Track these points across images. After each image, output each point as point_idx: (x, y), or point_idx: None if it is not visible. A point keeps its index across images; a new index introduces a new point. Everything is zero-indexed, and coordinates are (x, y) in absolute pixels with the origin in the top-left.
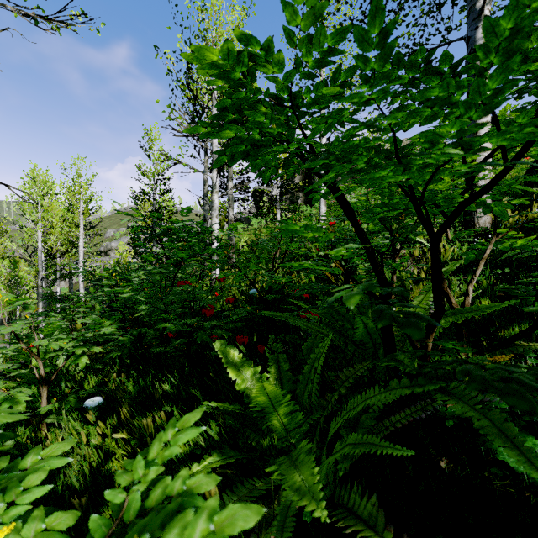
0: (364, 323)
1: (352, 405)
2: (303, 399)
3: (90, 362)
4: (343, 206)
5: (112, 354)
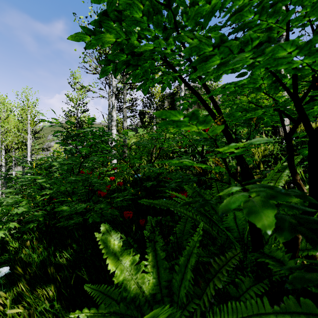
0: (235, 214)
1: (235, 314)
2: (179, 292)
3: (21, 226)
4: (209, 110)
5: (29, 225)
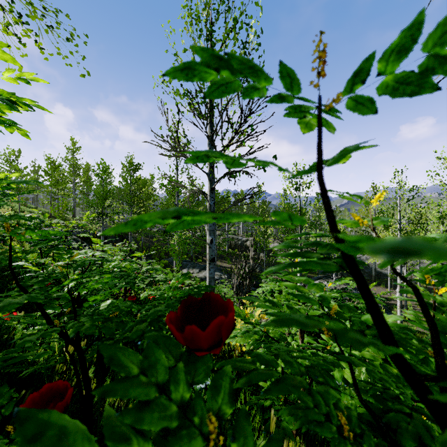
0: None
1: None
2: None
3: None
4: None
5: None
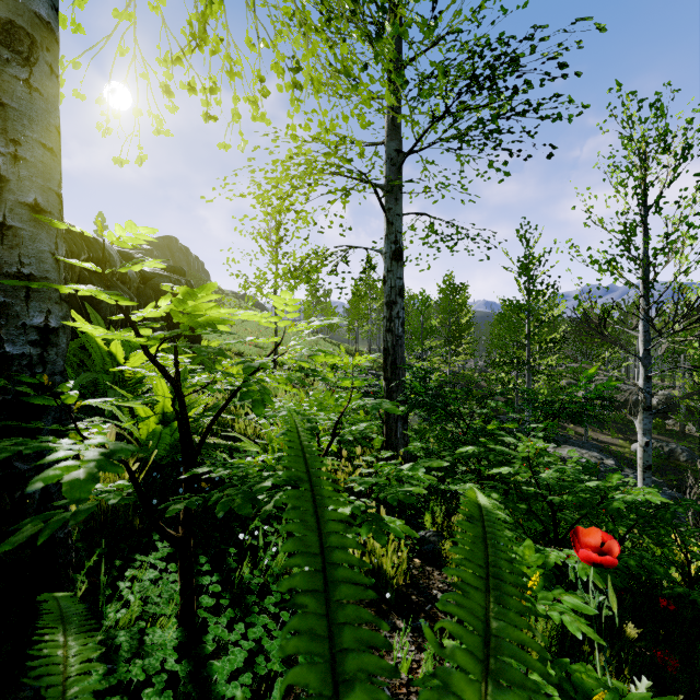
0: None
1: None
2: None
3: None
4: None
5: None
